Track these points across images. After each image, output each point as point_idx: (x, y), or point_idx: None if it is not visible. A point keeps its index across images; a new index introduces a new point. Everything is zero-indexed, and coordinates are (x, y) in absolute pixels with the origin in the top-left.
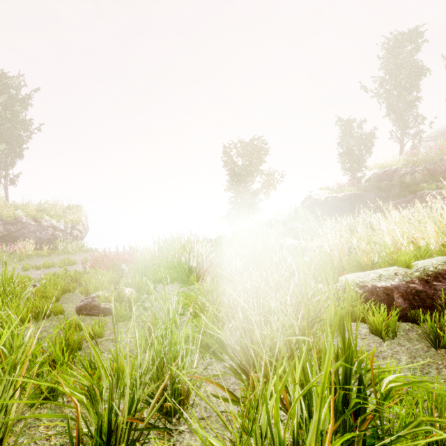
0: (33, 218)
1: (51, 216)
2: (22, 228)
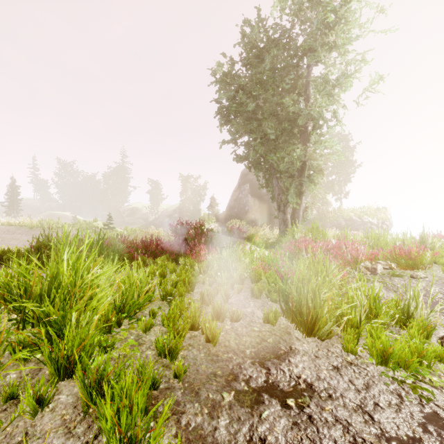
0: (358, 217)
1: (368, 215)
2: (353, 223)
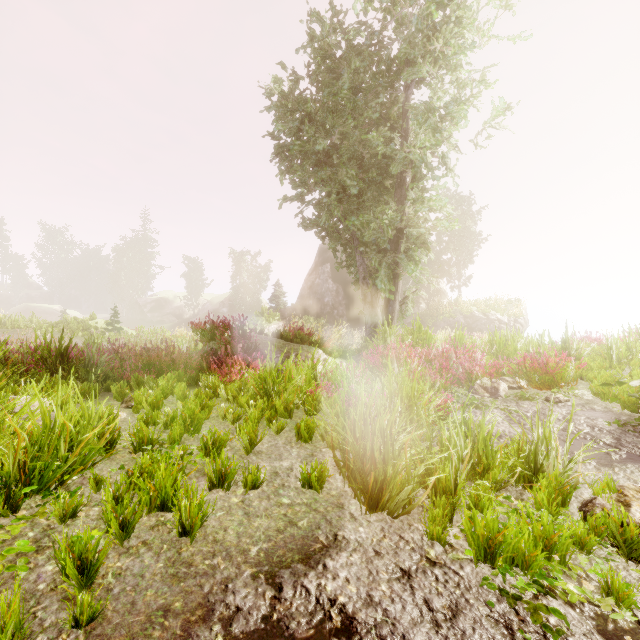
0: (482, 312)
1: (496, 310)
2: (476, 321)
